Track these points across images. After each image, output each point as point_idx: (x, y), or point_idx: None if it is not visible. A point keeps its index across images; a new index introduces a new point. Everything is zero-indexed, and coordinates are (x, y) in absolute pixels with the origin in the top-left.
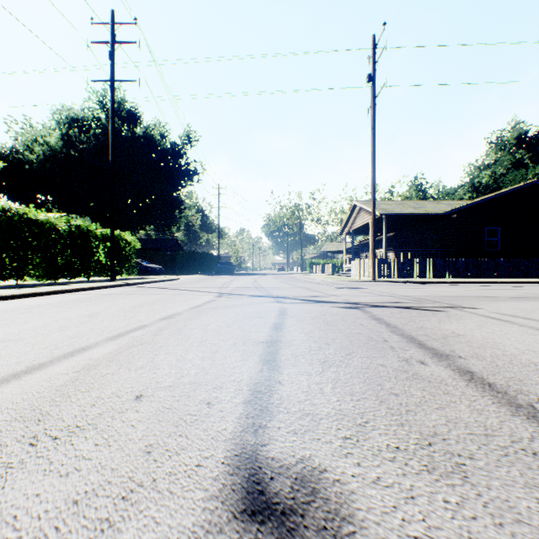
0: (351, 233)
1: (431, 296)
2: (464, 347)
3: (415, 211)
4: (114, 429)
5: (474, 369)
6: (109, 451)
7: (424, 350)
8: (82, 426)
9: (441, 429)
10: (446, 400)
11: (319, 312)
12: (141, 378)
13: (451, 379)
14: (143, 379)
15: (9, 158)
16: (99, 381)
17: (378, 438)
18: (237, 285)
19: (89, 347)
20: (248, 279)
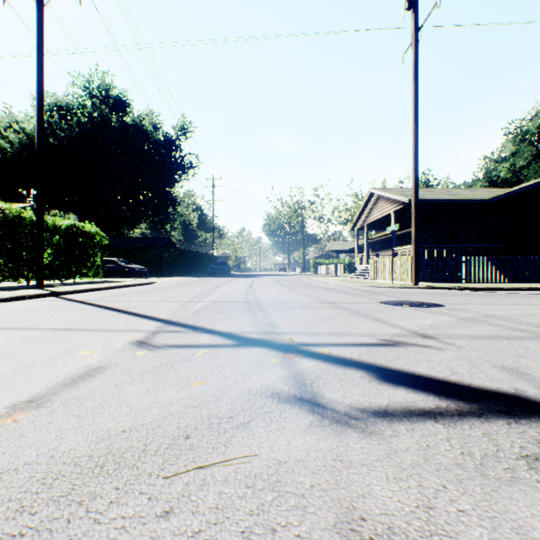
0: (365, 228)
1: None
2: None
3: (453, 197)
4: None
5: None
6: None
7: None
8: None
9: None
10: None
11: None
12: None
13: None
14: None
15: None
16: None
17: None
18: (219, 296)
19: None
20: (242, 282)
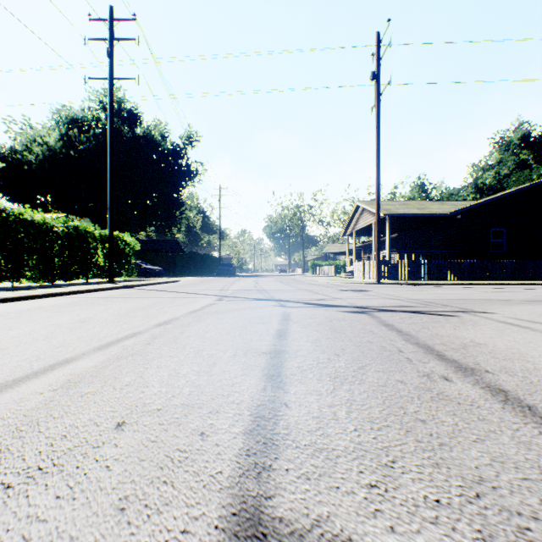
0: (354, 234)
1: (439, 299)
2: (489, 359)
3: (419, 212)
4: (83, 473)
5: (507, 387)
6: (72, 508)
7: (446, 363)
8: (45, 468)
9: (487, 471)
10: (484, 429)
11: (325, 317)
12: (126, 399)
13: (483, 400)
14: (128, 400)
15: (8, 159)
16: (77, 402)
17: (411, 486)
18: (239, 288)
19: (73, 359)
20: (249, 281)
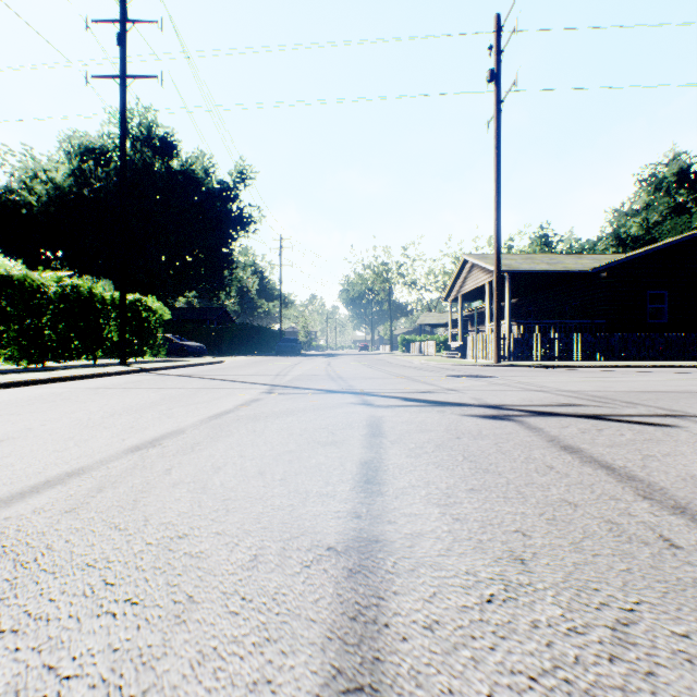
0: (460, 299)
1: (610, 390)
2: None
3: (551, 268)
4: None
5: None
6: None
7: None
8: None
9: None
10: None
11: (445, 430)
12: None
13: None
14: None
15: (2, 200)
16: None
17: None
18: (302, 372)
19: None
20: (318, 361)
